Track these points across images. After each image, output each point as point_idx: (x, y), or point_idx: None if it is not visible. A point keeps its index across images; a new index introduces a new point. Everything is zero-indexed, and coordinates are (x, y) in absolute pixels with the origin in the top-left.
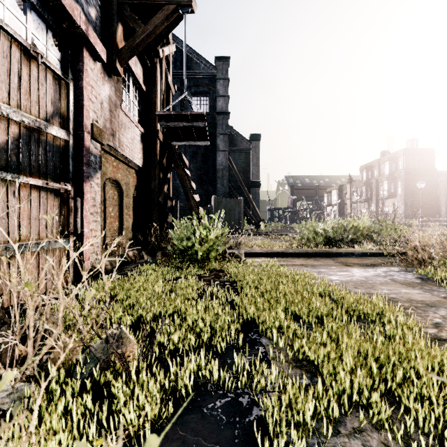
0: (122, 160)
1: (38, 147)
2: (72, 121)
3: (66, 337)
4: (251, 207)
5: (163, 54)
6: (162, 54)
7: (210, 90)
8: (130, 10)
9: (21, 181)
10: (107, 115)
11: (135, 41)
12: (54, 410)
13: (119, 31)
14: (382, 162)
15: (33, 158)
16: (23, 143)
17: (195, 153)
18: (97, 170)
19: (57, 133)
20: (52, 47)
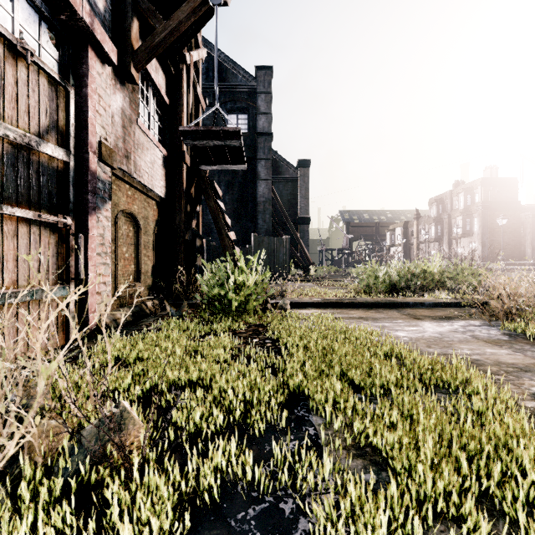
0: (139, 188)
1: (27, 170)
2: (74, 138)
3: (52, 416)
4: (299, 248)
5: (190, 60)
6: (189, 60)
7: (249, 106)
8: (148, 2)
9: (4, 212)
10: (120, 132)
11: (155, 40)
12: (16, 529)
13: (135, 27)
14: (455, 194)
15: (21, 184)
16: (7, 164)
17: (232, 182)
18: (106, 199)
19: (53, 153)
20: (48, 44)
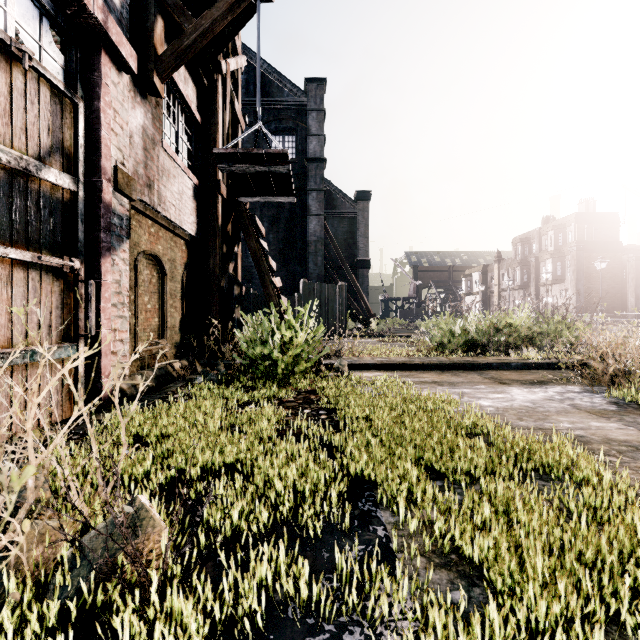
0: (164, 224)
1: (24, 201)
2: (83, 162)
3: (49, 515)
4: (357, 297)
5: (227, 69)
6: (225, 69)
7: (298, 126)
8: None
9: None
10: (140, 155)
11: (183, 43)
12: None
13: (159, 27)
14: (544, 232)
15: (16, 218)
16: None
17: (277, 218)
18: (123, 238)
19: (57, 180)
20: (51, 45)
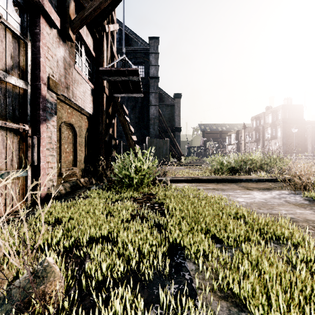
0: (75, 108)
1: None
2: (30, 74)
3: None
4: (175, 146)
5: (108, 29)
6: (108, 29)
7: (145, 61)
8: None
9: None
10: (62, 72)
11: (84, 14)
12: None
13: (72, 6)
14: (266, 114)
15: None
16: None
17: (134, 106)
18: (53, 114)
19: (16, 83)
20: (13, 12)
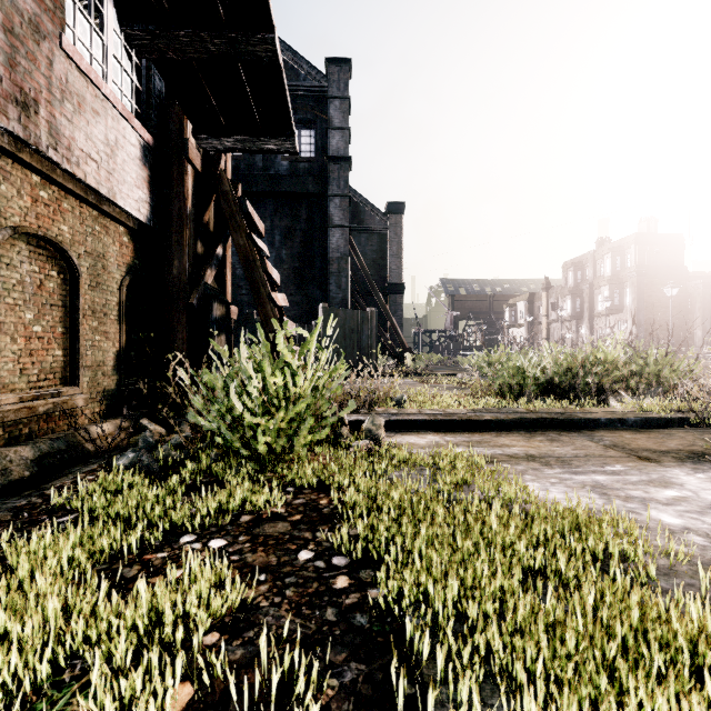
0: (73, 190)
1: None
2: None
3: None
4: (389, 328)
5: None
6: None
7: (317, 118)
8: None
9: None
10: None
11: None
12: None
13: None
14: (599, 256)
15: None
16: None
17: (291, 230)
18: None
19: None
20: None
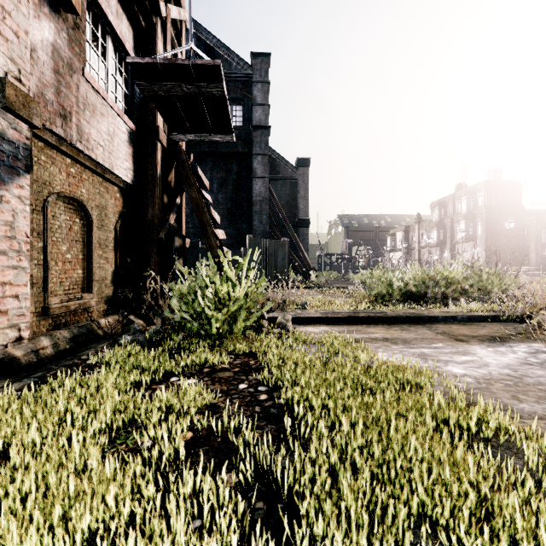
0: (89, 166)
1: None
2: None
3: None
4: (298, 252)
5: (166, 12)
6: (165, 12)
7: (245, 97)
8: None
9: None
10: (49, 78)
11: None
12: None
13: None
14: (458, 197)
15: None
16: None
17: (225, 180)
18: (19, 171)
19: None
20: None
